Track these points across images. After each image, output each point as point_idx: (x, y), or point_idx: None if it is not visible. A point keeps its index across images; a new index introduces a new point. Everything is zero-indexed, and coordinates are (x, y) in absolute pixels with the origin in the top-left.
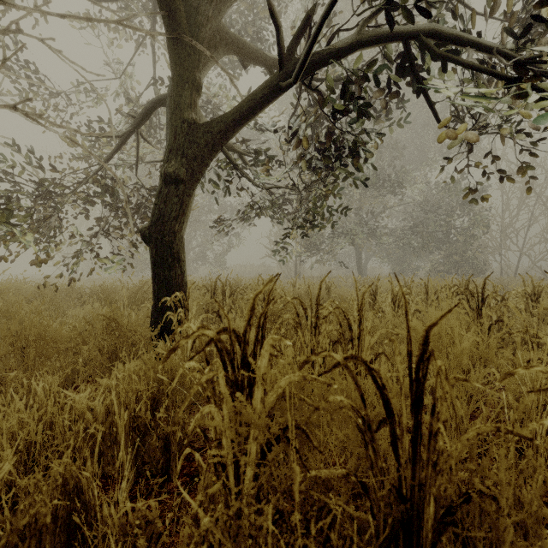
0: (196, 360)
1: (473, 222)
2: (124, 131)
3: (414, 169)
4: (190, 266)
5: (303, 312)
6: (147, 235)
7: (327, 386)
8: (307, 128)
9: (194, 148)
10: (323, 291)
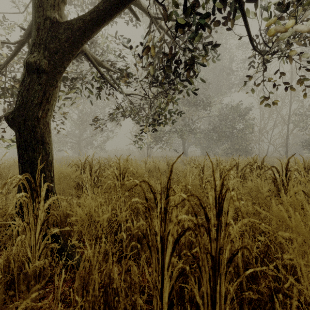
0: (45, 241)
1: (245, 126)
2: (14, 44)
3: (214, 96)
4: (83, 150)
5: (152, 184)
6: (10, 120)
7: (178, 276)
8: (155, 58)
9: (56, 42)
10: (165, 166)
